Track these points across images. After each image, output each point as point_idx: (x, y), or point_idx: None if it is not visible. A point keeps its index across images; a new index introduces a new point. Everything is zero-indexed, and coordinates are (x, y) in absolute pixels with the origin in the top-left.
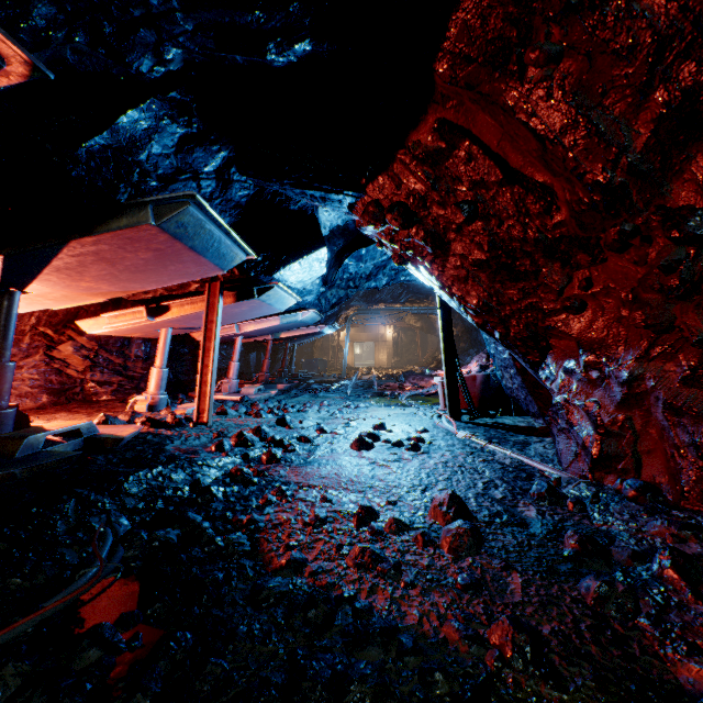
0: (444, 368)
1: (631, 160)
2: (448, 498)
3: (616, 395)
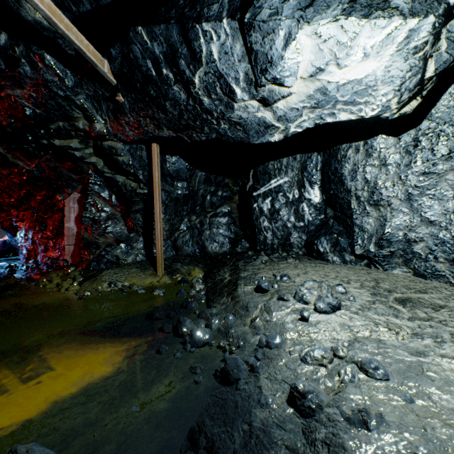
0: None
1: (22, 197)
2: None
3: (31, 242)
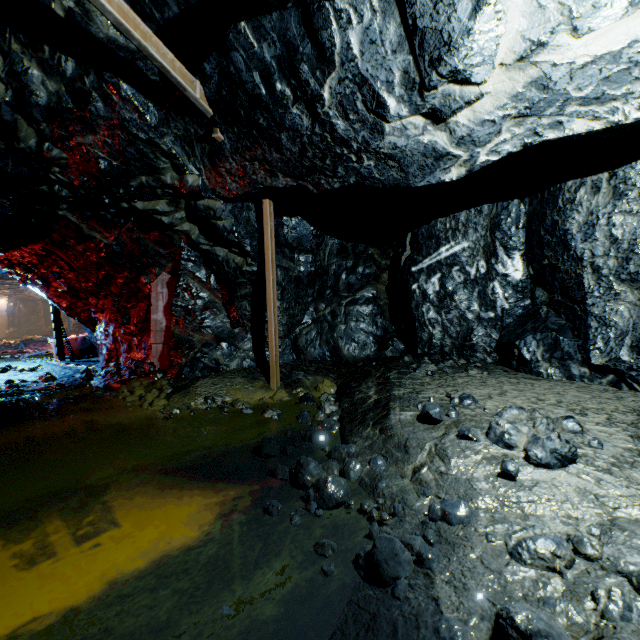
0: (55, 334)
1: (101, 280)
2: (46, 373)
3: (112, 339)
